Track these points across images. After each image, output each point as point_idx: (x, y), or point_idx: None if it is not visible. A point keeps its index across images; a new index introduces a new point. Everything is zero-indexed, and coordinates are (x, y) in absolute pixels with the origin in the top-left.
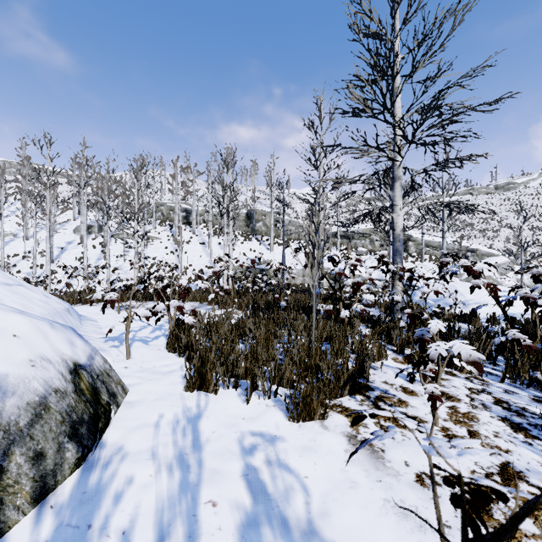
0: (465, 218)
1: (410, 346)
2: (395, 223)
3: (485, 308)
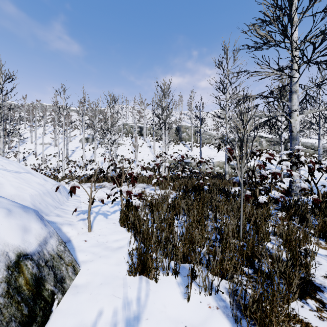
0: None
1: (324, 229)
2: (293, 126)
3: None
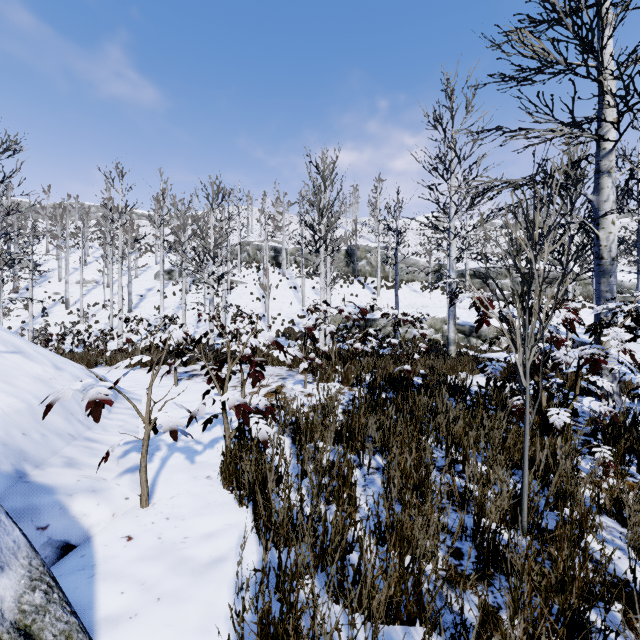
0: None
1: None
2: (604, 247)
3: None
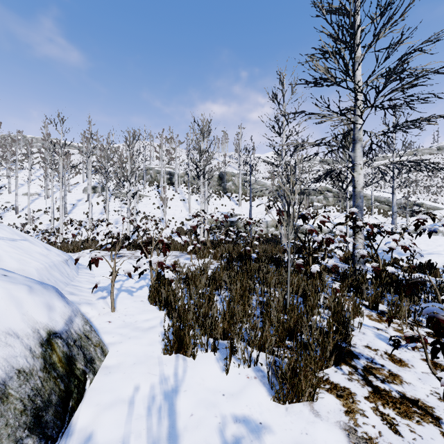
0: (410, 175)
1: (380, 301)
2: (356, 182)
3: (439, 258)
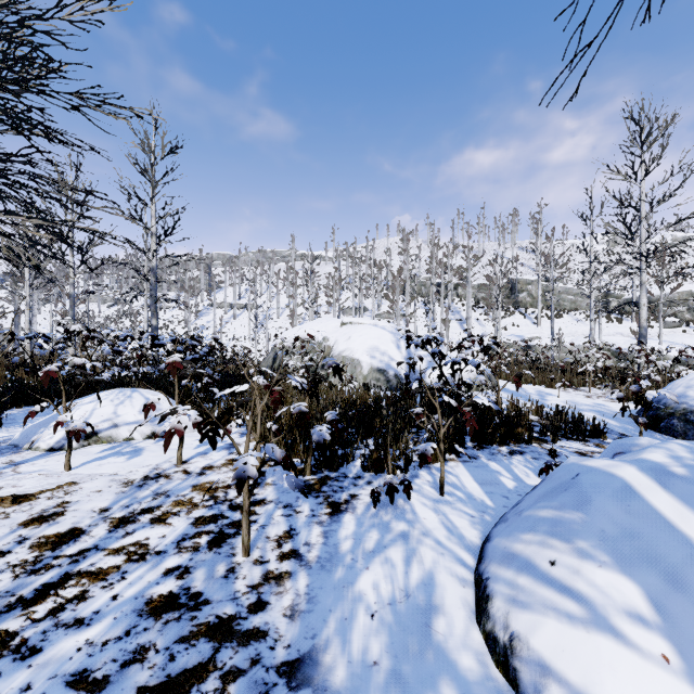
0: None
1: None
2: (640, 315)
3: None
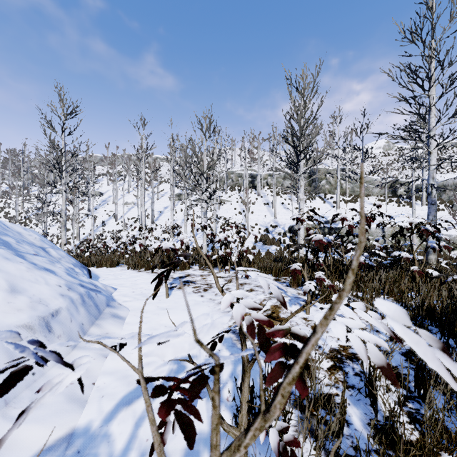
0: None
1: None
2: None
3: None
